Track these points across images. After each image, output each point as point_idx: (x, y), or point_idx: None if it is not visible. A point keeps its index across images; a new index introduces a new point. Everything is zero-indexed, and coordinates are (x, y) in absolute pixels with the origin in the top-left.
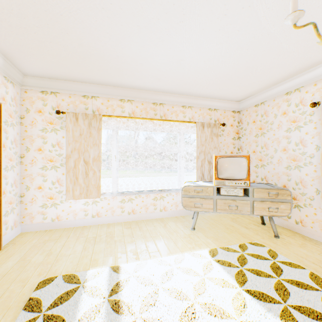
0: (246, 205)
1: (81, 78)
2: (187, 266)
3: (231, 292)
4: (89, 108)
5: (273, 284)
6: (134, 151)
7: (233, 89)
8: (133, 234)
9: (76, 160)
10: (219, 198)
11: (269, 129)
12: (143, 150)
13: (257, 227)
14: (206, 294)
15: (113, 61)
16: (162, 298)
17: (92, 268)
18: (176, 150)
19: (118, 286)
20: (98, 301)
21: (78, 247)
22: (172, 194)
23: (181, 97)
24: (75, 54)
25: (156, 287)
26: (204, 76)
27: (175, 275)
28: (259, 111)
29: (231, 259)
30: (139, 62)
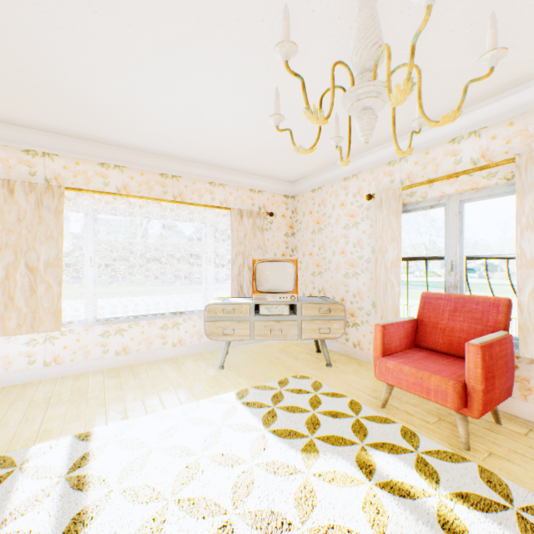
0: (293, 326)
1: (20, 119)
2: (201, 416)
3: (253, 436)
4: (38, 173)
5: (306, 419)
6: (128, 250)
7: (281, 165)
8: (122, 385)
9: (10, 266)
10: (258, 320)
11: (327, 223)
12: (143, 249)
13: (311, 356)
14: (220, 444)
15: (84, 103)
16: (155, 459)
17: (41, 443)
18: (200, 250)
19: (87, 457)
20: (49, 482)
21: (13, 417)
22: (193, 318)
23: (207, 169)
24: (6, 81)
25: (150, 449)
26: (237, 143)
27: (181, 429)
28: (317, 199)
29: (264, 399)
30: (130, 111)
